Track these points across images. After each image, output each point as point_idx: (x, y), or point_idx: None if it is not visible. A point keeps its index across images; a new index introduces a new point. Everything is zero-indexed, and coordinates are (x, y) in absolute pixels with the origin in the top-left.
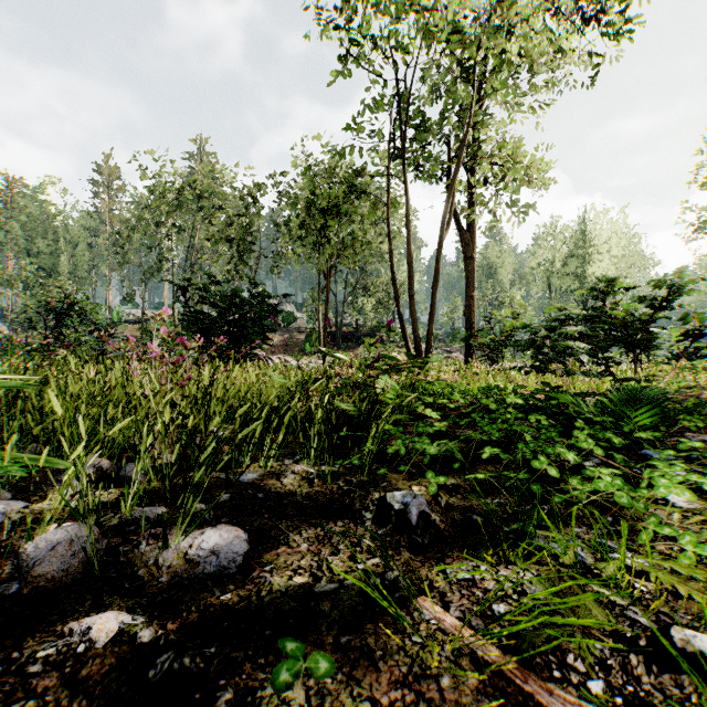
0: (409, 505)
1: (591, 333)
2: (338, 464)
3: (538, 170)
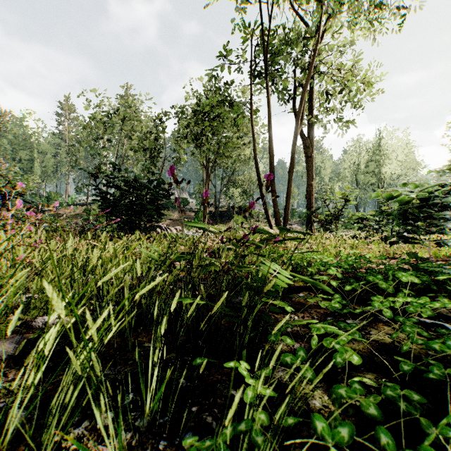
0: None
1: None
2: None
3: (369, 83)
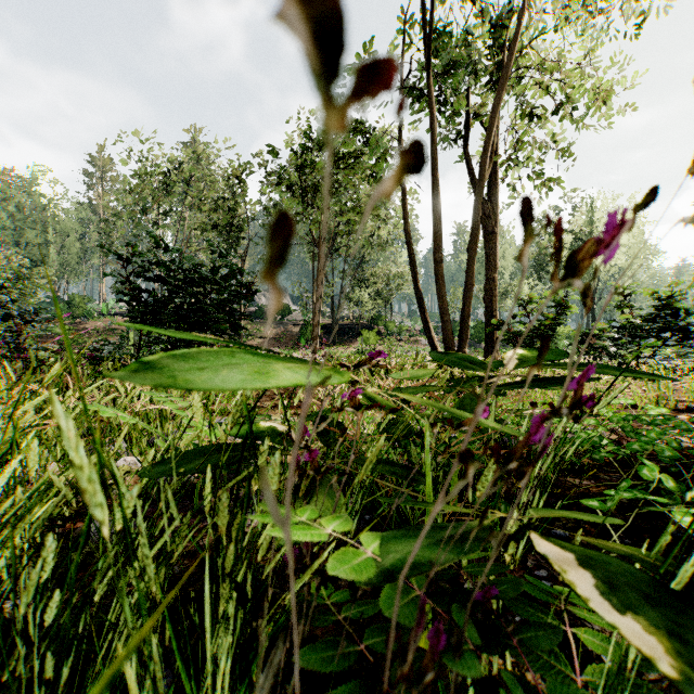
0: None
1: None
2: None
3: (609, 92)
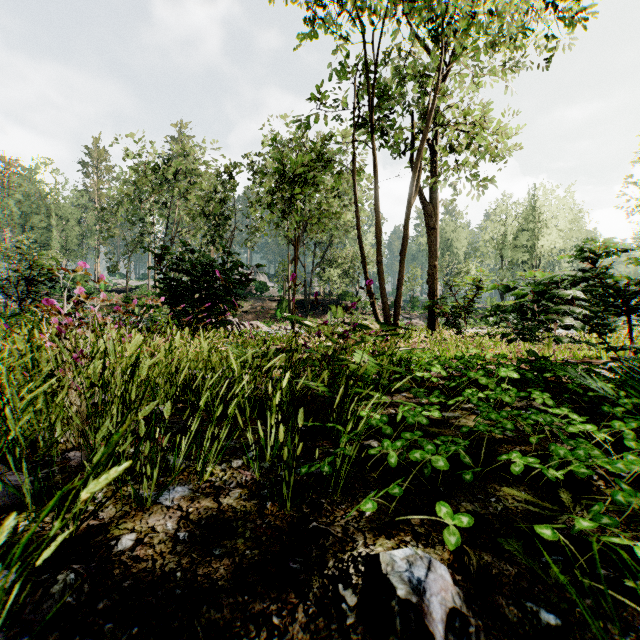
0: (424, 592)
1: (580, 297)
2: (302, 473)
3: (504, 138)
